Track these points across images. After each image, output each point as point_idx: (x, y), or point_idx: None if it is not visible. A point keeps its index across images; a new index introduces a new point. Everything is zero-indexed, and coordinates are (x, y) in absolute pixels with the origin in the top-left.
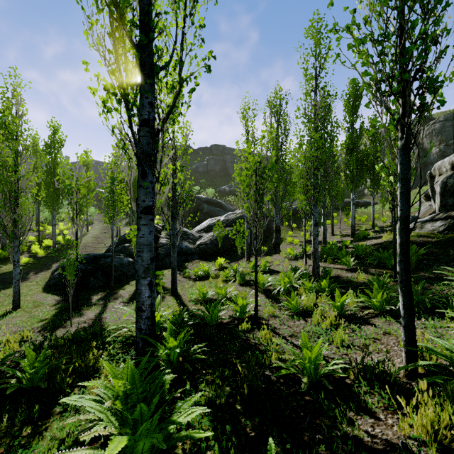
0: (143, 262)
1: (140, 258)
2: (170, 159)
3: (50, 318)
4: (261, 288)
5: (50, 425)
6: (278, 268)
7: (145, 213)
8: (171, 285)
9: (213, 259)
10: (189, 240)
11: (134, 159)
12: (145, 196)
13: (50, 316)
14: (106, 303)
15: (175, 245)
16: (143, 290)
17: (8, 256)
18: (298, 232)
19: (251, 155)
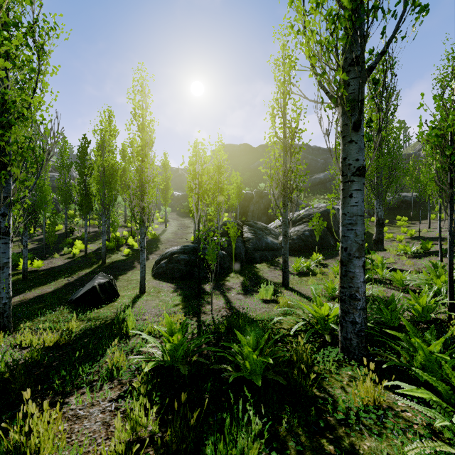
0: (357, 238)
1: (353, 232)
2: (281, 141)
3: (180, 303)
4: (398, 287)
5: (354, 444)
6: (398, 266)
7: (359, 175)
8: (282, 279)
9: (303, 256)
10: (272, 235)
11: (339, 110)
12: (358, 154)
13: (180, 302)
14: (224, 293)
15: (287, 235)
16: (357, 273)
17: (113, 247)
18: (392, 228)
19: (454, 106)
